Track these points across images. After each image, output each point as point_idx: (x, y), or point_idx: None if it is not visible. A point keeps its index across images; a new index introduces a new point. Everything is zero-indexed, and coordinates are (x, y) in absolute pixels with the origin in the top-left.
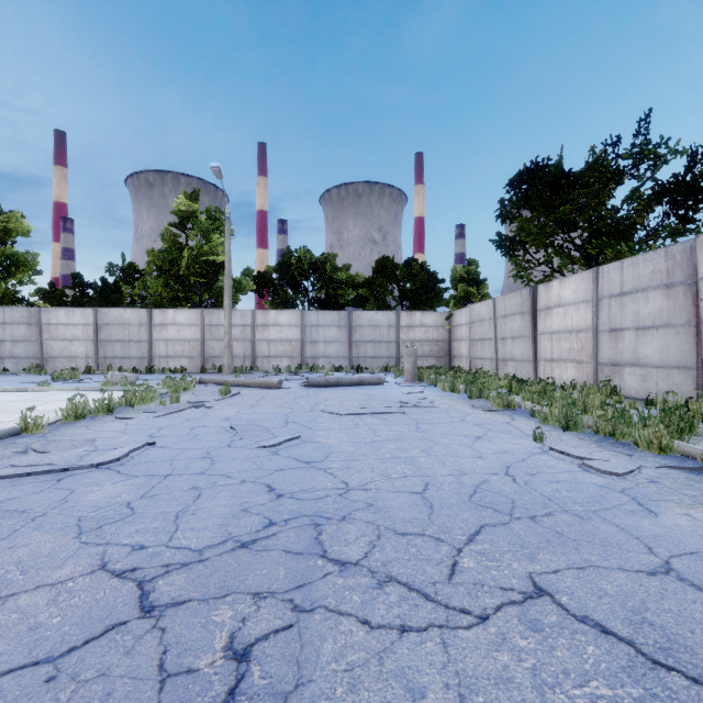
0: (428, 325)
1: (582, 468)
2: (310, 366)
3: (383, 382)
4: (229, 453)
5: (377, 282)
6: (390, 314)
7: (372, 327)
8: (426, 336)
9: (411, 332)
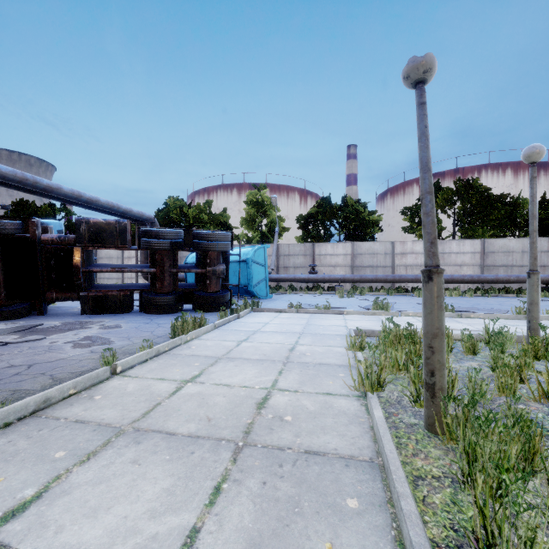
0: None
1: None
2: None
3: None
4: None
5: None
6: None
7: None
8: None
9: None
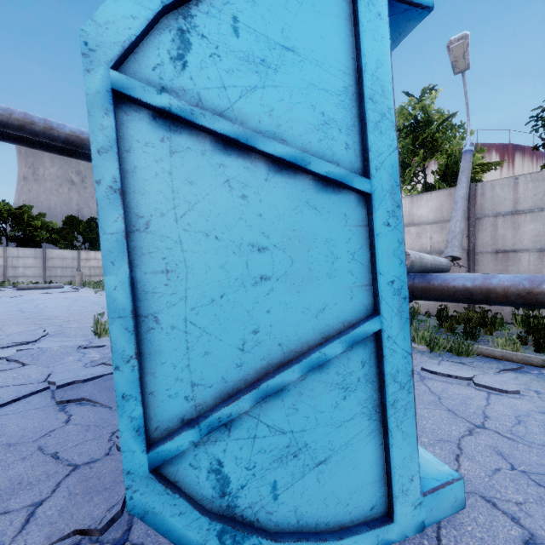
0: (100, 259)
1: (97, 295)
2: (12, 282)
3: (63, 287)
4: (2, 298)
5: (65, 232)
6: (74, 252)
7: (61, 259)
8: (98, 265)
9: (88, 262)
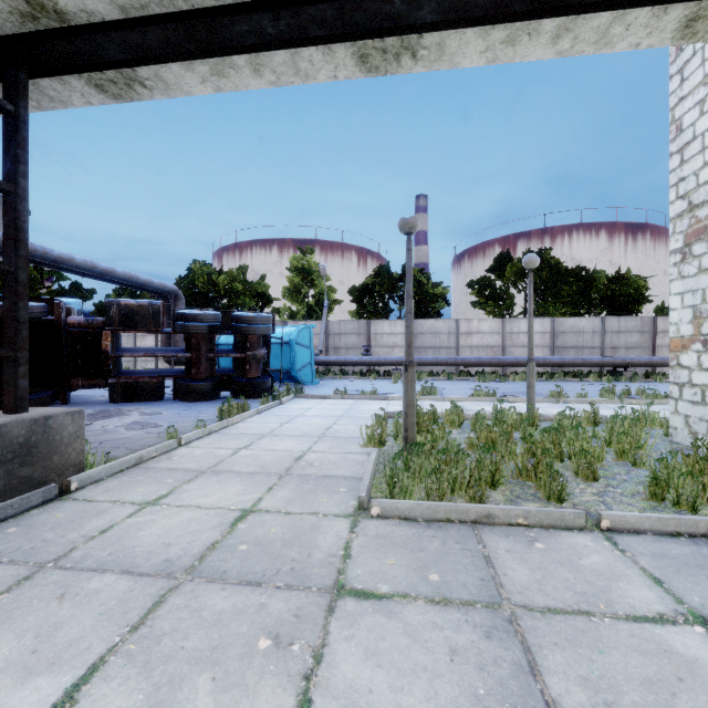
0: None
1: None
2: None
3: None
4: None
5: None
6: None
7: None
8: None
9: None
